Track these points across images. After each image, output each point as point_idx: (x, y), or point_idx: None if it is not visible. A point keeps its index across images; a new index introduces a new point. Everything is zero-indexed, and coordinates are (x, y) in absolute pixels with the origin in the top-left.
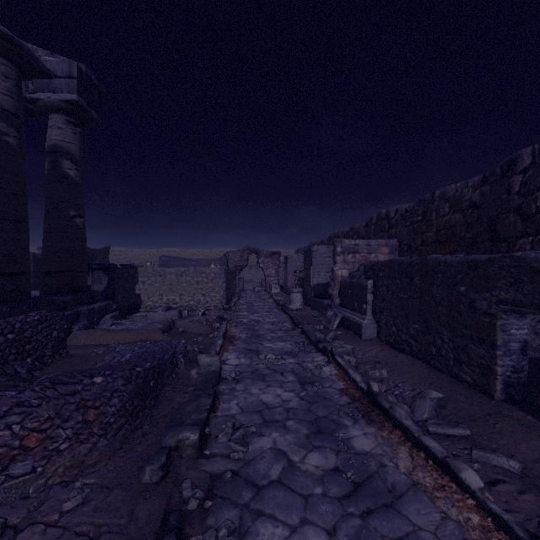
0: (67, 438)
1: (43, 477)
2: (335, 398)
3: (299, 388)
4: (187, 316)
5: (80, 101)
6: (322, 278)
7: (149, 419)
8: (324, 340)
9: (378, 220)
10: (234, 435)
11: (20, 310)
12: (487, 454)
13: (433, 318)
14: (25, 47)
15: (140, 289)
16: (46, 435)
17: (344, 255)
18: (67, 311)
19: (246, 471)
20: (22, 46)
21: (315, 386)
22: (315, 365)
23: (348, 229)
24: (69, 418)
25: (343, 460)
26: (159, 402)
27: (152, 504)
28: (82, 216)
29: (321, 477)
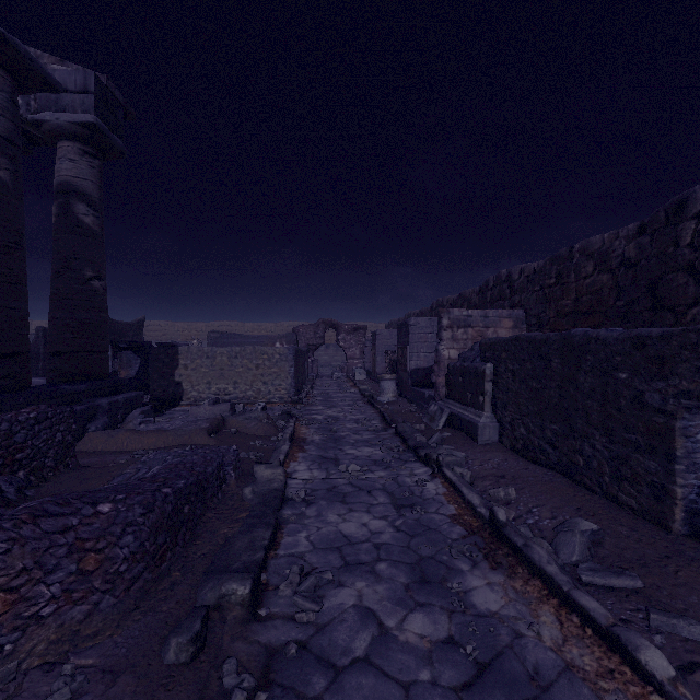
0: (53, 598)
1: (14, 659)
2: (444, 529)
3: (394, 514)
4: (242, 412)
5: (99, 124)
6: (423, 360)
7: (182, 562)
8: (426, 445)
9: (496, 284)
10: (301, 586)
11: (15, 405)
12: (672, 620)
13: (579, 416)
14: (22, 48)
15: (181, 376)
16: (20, 596)
17: (453, 329)
18: (80, 405)
19: (319, 642)
20: (17, 47)
21: (415, 510)
22: (414, 481)
23: (455, 295)
24: (56, 567)
25: (460, 625)
26: (198, 534)
27: (177, 698)
28: (102, 278)
29: (429, 652)
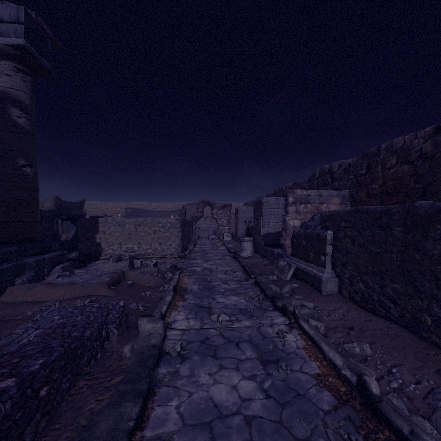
0: None
1: None
2: (313, 395)
3: (262, 372)
4: (139, 267)
5: (28, 47)
6: (272, 227)
7: None
8: (280, 295)
9: (321, 175)
10: None
11: None
12: None
13: (427, 280)
14: None
15: (100, 238)
16: None
17: (296, 205)
18: (8, 263)
19: None
20: None
21: (281, 368)
22: (275, 331)
23: (291, 184)
24: None
25: None
26: (60, 414)
27: None
28: (33, 165)
29: None
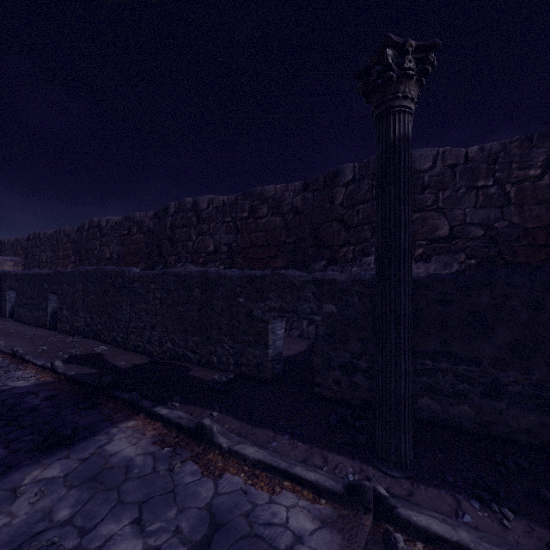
0: None
1: None
2: None
3: None
4: None
5: None
6: None
7: None
8: None
9: (34, 238)
10: None
11: None
12: None
13: None
14: None
15: None
16: None
17: None
18: None
19: None
20: None
21: None
22: None
23: (14, 239)
24: None
25: None
26: None
27: None
28: None
29: None
